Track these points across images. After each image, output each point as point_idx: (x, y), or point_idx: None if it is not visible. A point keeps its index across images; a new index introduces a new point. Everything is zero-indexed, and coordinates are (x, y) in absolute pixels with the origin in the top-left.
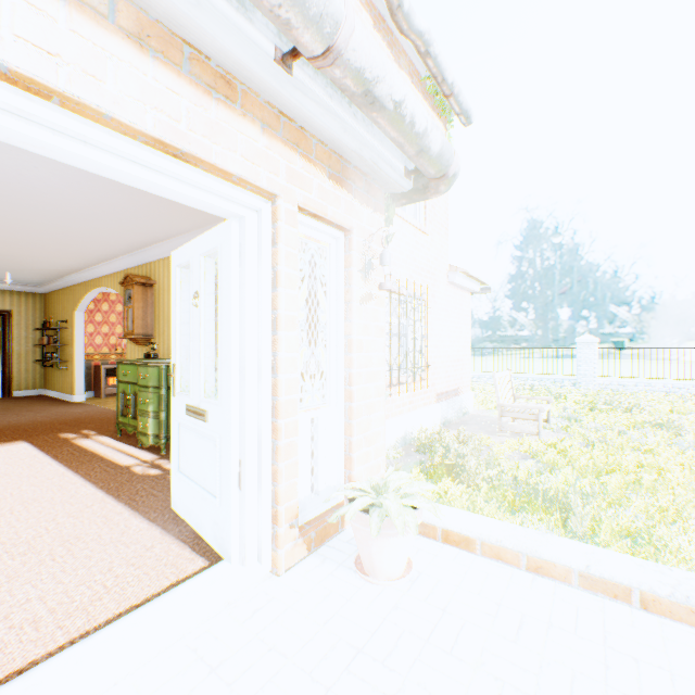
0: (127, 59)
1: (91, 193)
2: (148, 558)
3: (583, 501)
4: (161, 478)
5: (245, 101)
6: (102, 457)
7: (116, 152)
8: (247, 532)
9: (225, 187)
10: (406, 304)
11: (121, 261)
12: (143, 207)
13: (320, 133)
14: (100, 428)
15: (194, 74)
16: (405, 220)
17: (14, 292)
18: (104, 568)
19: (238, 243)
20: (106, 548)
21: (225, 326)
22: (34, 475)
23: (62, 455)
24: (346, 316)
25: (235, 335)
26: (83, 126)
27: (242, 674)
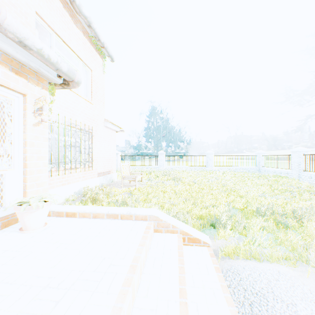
0: None
1: None
2: None
3: (136, 202)
4: None
5: None
6: None
7: None
8: None
9: None
10: (80, 133)
11: None
12: None
13: (3, 50)
14: None
15: None
16: (80, 96)
17: None
18: None
19: None
20: None
21: None
22: None
23: None
24: (25, 131)
25: None
26: None
27: None
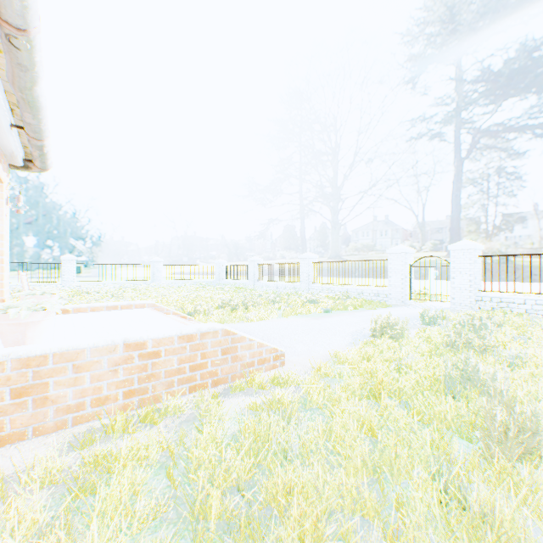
0: None
1: None
2: None
3: None
4: None
5: None
6: None
7: None
8: None
9: None
10: None
11: None
12: None
13: (4, 142)
14: None
15: None
16: None
17: None
18: None
19: None
20: None
21: None
22: None
23: None
24: None
25: None
26: None
27: None
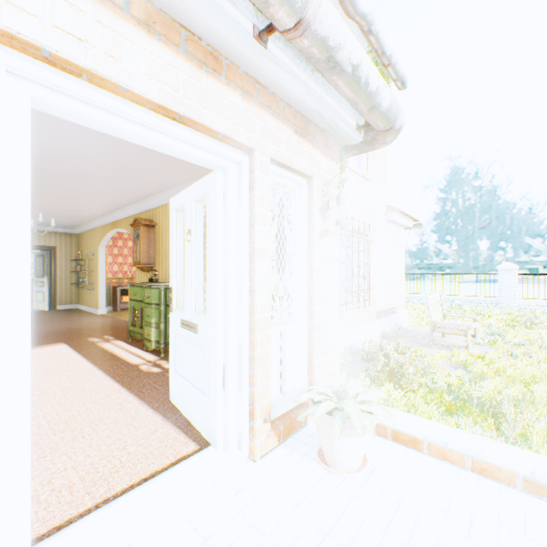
0: (138, 42)
1: (110, 157)
2: (152, 440)
3: (514, 408)
4: (161, 375)
5: (229, 73)
6: (118, 357)
7: (130, 118)
8: (229, 424)
9: (213, 144)
10: (352, 238)
11: (131, 208)
12: (148, 166)
13: (288, 96)
14: (116, 334)
15: (189, 52)
16: (351, 170)
17: (57, 233)
18: (120, 446)
19: (222, 190)
20: (122, 430)
21: (212, 257)
22: (70, 369)
23: (90, 354)
24: (308, 248)
25: (220, 264)
26: (104, 97)
27: (229, 546)
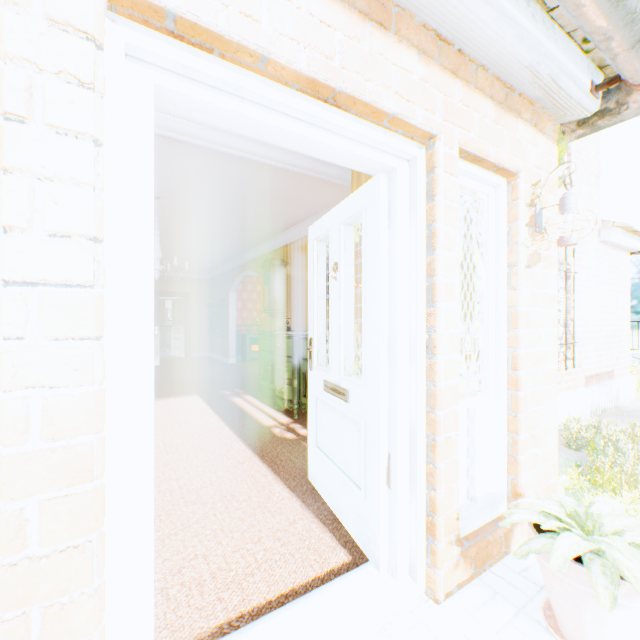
0: None
1: (241, 189)
2: (291, 535)
3: None
4: (295, 443)
5: (400, 25)
6: (249, 415)
7: (270, 105)
8: (397, 540)
9: (376, 133)
10: None
11: (260, 248)
12: (280, 196)
13: (485, 51)
14: (246, 387)
15: (347, 1)
16: None
17: (192, 279)
18: (254, 536)
19: (385, 202)
20: (255, 513)
21: (370, 298)
22: (202, 425)
23: (221, 409)
24: (507, 283)
25: (382, 307)
26: (239, 77)
27: None
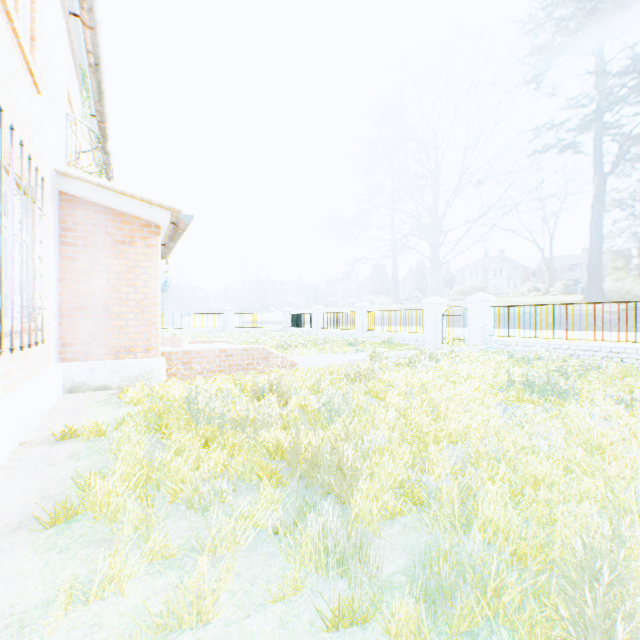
0: None
1: None
2: None
3: None
4: None
5: None
6: None
7: None
8: None
9: None
10: None
11: None
12: None
13: None
14: None
15: None
16: None
17: None
18: None
19: None
20: None
21: None
22: None
23: None
24: None
25: None
26: None
27: None
